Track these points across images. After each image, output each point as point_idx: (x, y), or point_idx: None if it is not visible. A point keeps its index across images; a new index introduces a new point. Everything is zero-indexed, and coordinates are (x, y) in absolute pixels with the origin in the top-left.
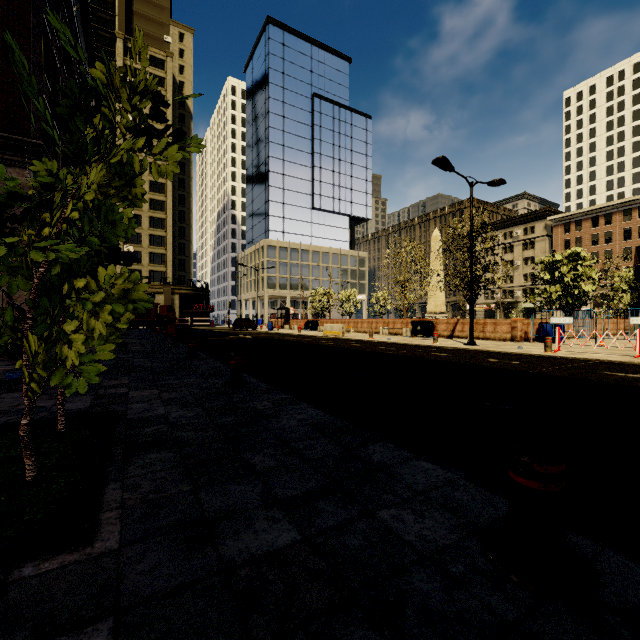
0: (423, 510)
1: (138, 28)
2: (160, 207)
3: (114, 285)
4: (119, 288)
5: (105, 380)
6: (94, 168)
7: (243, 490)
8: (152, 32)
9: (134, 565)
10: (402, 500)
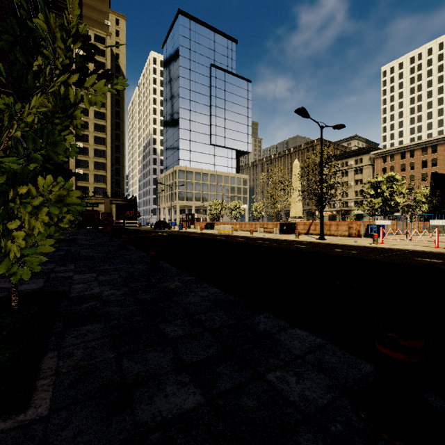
0: (302, 372)
1: (86, 14)
2: (102, 142)
3: (51, 191)
4: (55, 194)
5: (56, 266)
6: (35, 96)
7: (157, 357)
8: (96, 18)
9: (59, 432)
10: (284, 363)
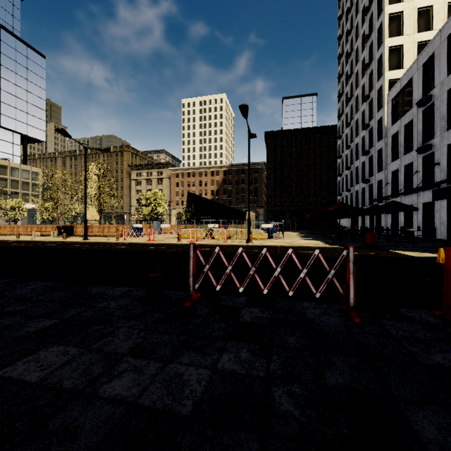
0: None
1: None
2: None
3: None
4: None
5: None
6: None
7: None
8: None
9: None
10: None
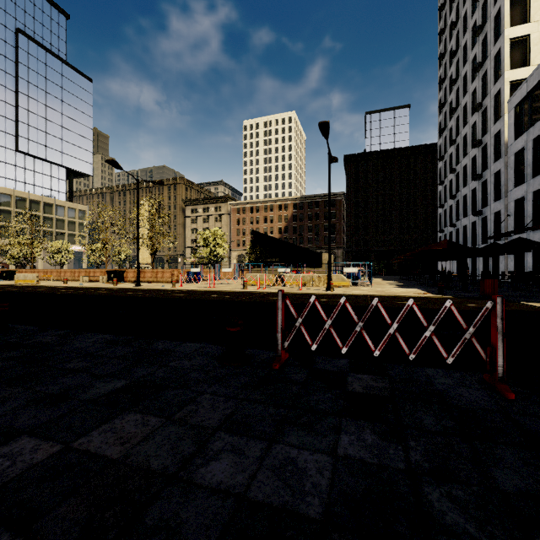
0: None
1: None
2: None
3: None
4: None
5: None
6: None
7: None
8: None
9: None
10: None
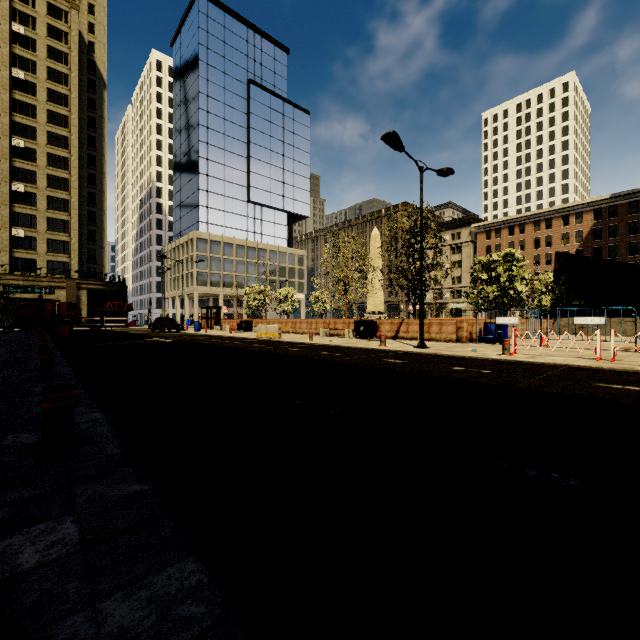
0: None
1: None
2: (62, 186)
3: None
4: None
5: None
6: None
7: None
8: None
9: None
10: None
